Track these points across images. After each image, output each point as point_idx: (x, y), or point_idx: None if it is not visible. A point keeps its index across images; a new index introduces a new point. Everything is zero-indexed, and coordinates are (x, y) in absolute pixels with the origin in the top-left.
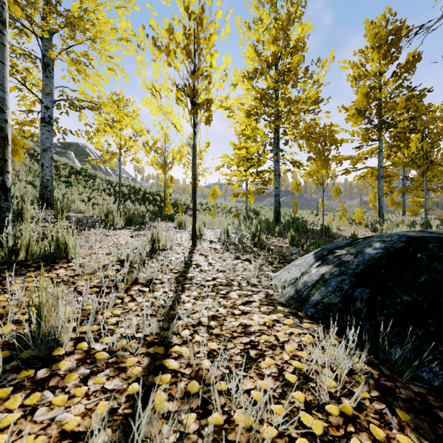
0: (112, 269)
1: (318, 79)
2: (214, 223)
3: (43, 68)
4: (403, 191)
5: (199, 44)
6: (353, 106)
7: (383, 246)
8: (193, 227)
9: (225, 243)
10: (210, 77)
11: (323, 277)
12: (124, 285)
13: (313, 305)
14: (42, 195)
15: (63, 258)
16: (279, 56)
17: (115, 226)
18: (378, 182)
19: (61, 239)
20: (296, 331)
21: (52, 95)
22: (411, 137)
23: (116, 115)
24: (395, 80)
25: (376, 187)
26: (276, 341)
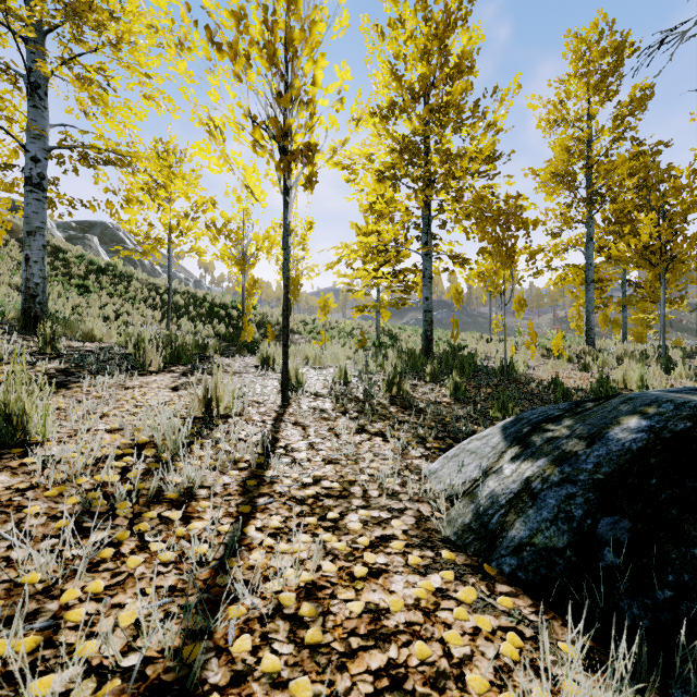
0: (115, 467)
1: (495, 121)
2: (324, 359)
3: (29, 92)
4: (623, 303)
5: (292, 40)
6: (547, 169)
7: (646, 424)
8: (283, 371)
9: (342, 399)
10: (313, 104)
11: (529, 487)
12: (129, 508)
13: (514, 550)
14: (27, 310)
15: (18, 445)
16: (432, 83)
17: (147, 368)
18: (586, 289)
19: (17, 407)
20: (485, 622)
21: (44, 139)
22: (642, 218)
23: (158, 175)
24: (614, 127)
25: (581, 297)
26: (445, 660)
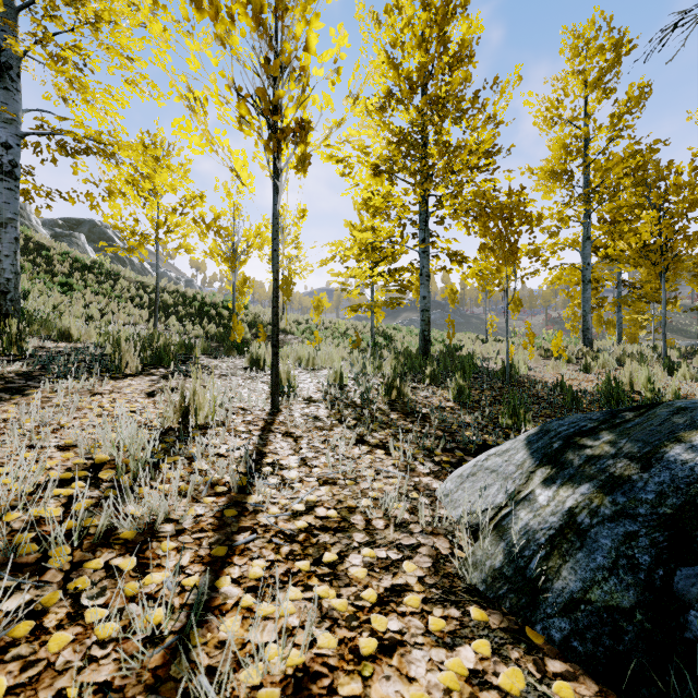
0: (59, 496)
1: (495, 113)
2: (318, 360)
3: None
4: (618, 303)
5: None
6: (544, 166)
7: None
8: (273, 375)
9: (337, 404)
10: (306, 73)
11: (574, 521)
12: (67, 556)
13: (564, 608)
14: None
15: None
16: (429, 74)
17: (123, 370)
18: (583, 289)
19: None
20: None
21: (17, 124)
22: (642, 216)
23: (142, 165)
24: (611, 125)
25: (576, 298)
26: None
